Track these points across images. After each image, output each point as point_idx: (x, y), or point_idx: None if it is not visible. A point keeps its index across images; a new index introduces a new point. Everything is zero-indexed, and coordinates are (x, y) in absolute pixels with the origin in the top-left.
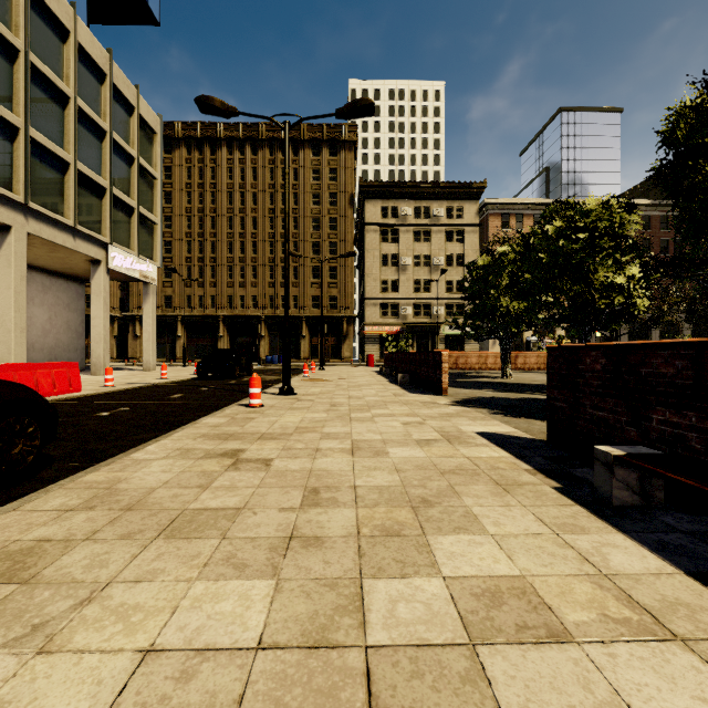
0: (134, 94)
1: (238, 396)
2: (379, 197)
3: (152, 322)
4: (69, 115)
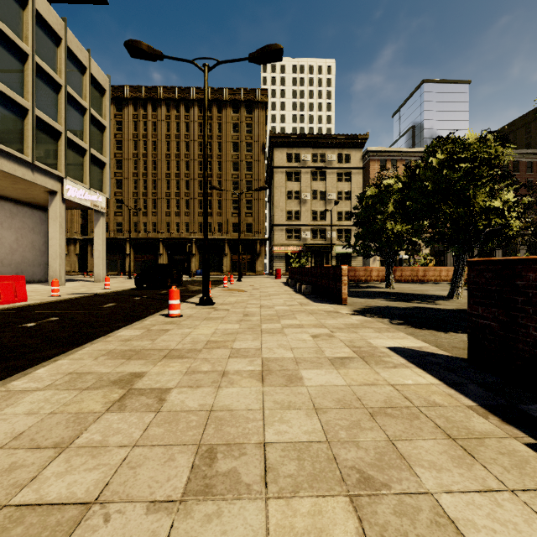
0: (86, 57)
1: (163, 305)
2: (285, 146)
3: (101, 242)
4: (27, 69)
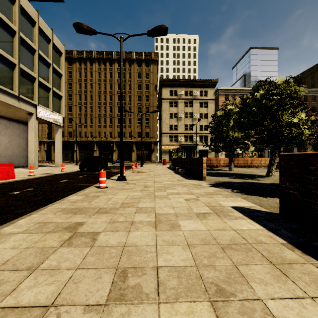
0: (50, 33)
1: (96, 181)
2: (169, 86)
3: (60, 143)
4: (15, 40)
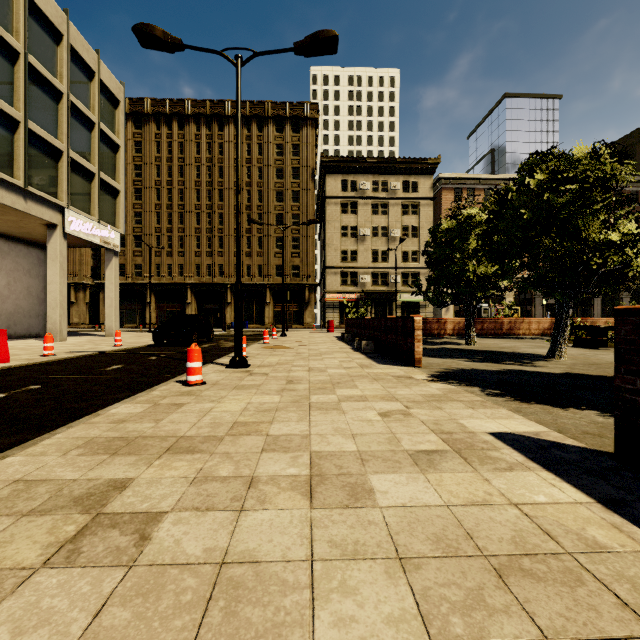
0: (94, 59)
1: (184, 368)
2: (340, 171)
3: (114, 288)
4: (18, 71)
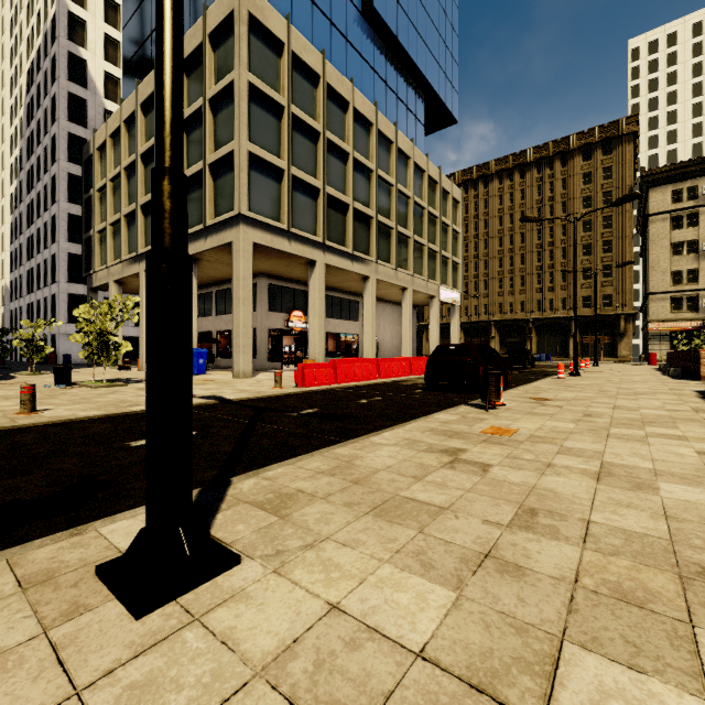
0: (449, 185)
1: (543, 376)
2: (669, 182)
3: (457, 331)
4: (425, 219)
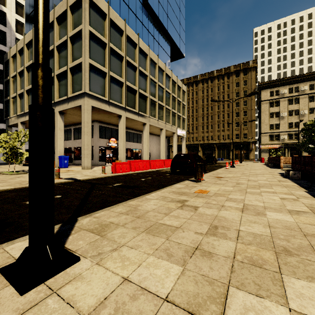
0: (181, 84)
1: (220, 167)
2: (268, 88)
3: (184, 148)
4: (170, 98)
